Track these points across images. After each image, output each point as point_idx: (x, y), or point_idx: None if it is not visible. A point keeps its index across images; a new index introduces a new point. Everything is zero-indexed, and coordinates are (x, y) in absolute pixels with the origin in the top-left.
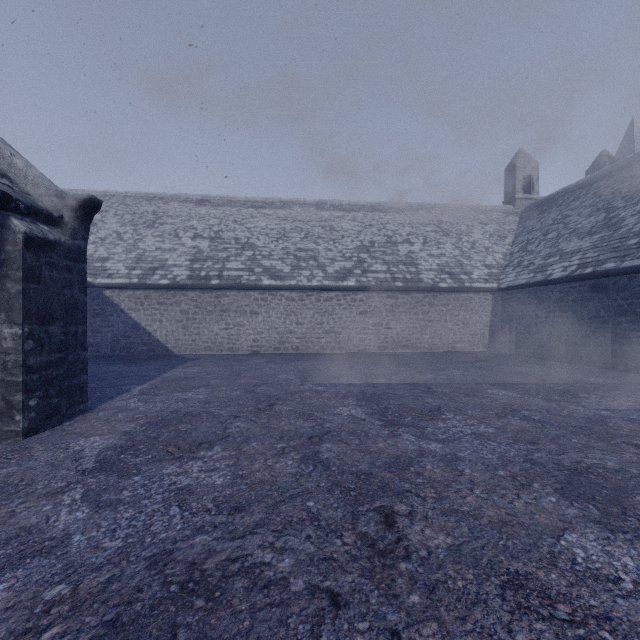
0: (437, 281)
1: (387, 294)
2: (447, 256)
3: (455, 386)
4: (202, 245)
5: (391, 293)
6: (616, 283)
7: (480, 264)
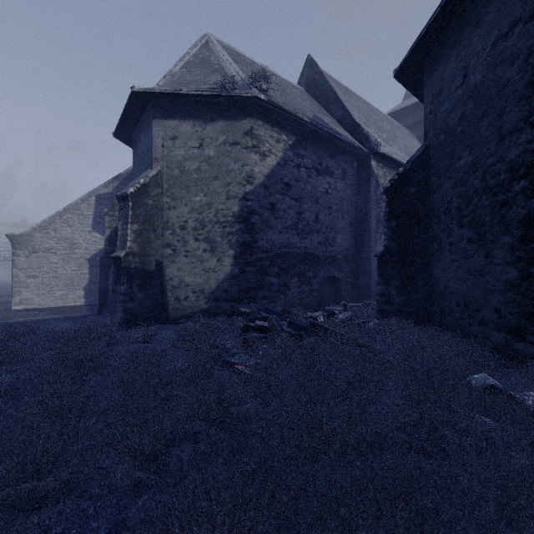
0: None
1: None
2: None
3: None
4: None
5: None
6: None
7: None
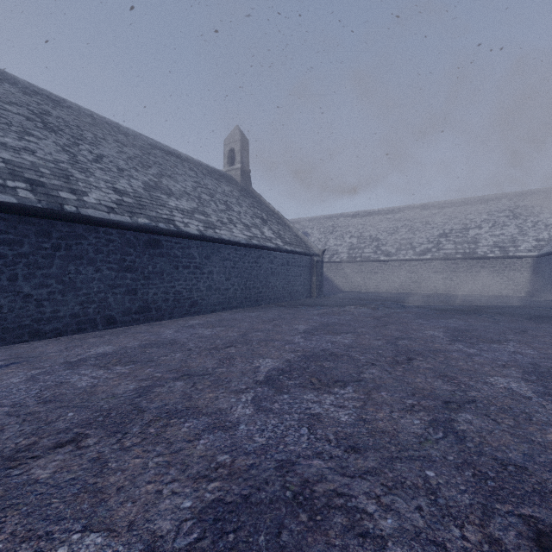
0: (487, 253)
1: (451, 262)
2: (505, 235)
3: (435, 300)
4: (353, 241)
5: (453, 261)
6: None
7: (532, 239)
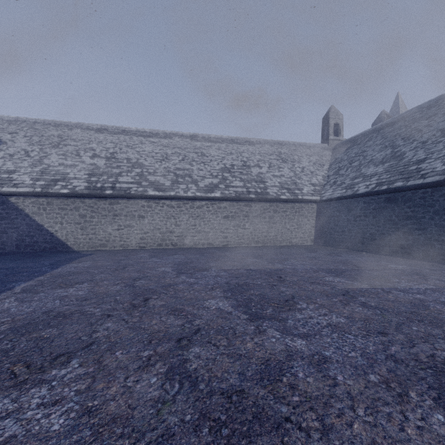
0: (279, 194)
1: (244, 203)
2: (285, 177)
3: (300, 275)
4: (99, 163)
5: (246, 202)
6: (403, 196)
7: (308, 183)
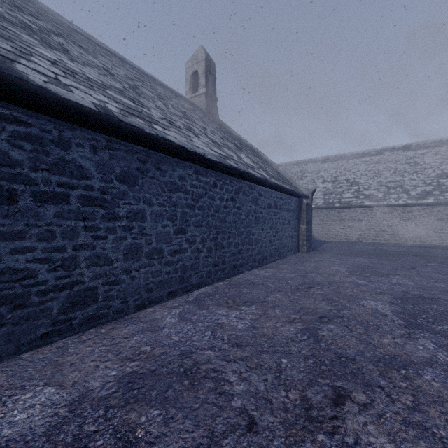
0: None
1: None
2: None
3: None
4: (328, 186)
5: None
6: None
7: None
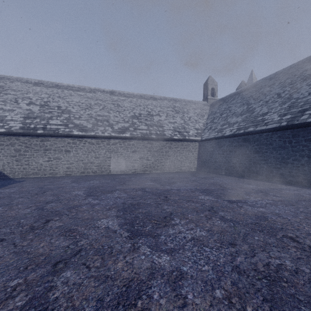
0: (173, 135)
1: (147, 141)
2: (177, 123)
3: (181, 194)
4: (34, 109)
5: (149, 141)
6: (254, 138)
7: (193, 128)
